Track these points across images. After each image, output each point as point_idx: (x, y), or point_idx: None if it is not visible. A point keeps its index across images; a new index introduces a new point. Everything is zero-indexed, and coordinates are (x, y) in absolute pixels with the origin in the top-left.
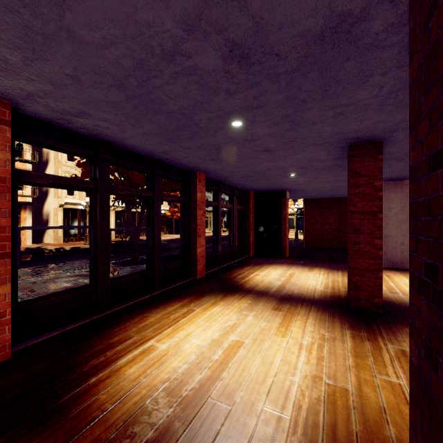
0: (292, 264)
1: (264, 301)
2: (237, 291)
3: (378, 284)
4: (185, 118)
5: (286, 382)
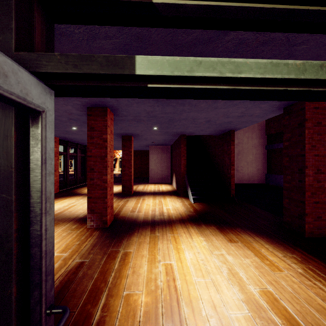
0: None
1: None
2: (77, 195)
3: (130, 185)
4: None
5: None
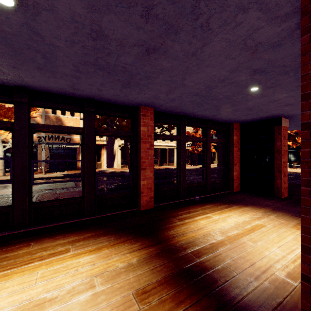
0: (278, 209)
1: (150, 267)
2: (147, 237)
3: None
4: None
5: None
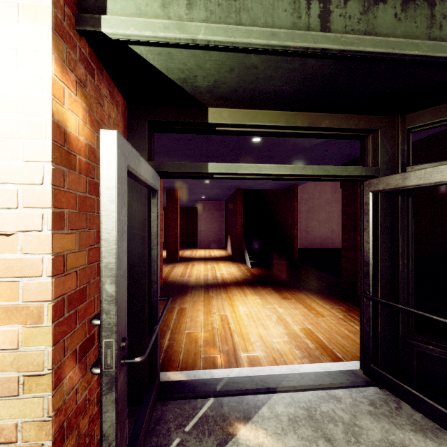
0: None
1: None
2: None
3: (177, 248)
4: None
5: None
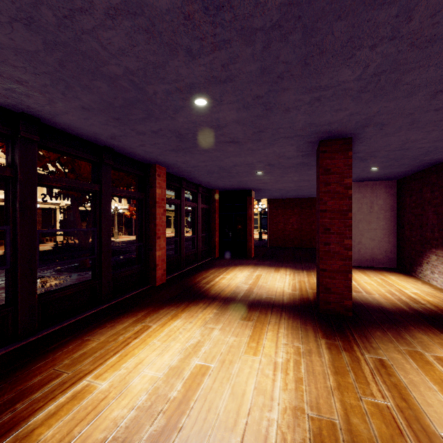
0: (258, 264)
1: (231, 309)
2: (201, 299)
3: (348, 286)
4: (134, 88)
5: (263, 422)
